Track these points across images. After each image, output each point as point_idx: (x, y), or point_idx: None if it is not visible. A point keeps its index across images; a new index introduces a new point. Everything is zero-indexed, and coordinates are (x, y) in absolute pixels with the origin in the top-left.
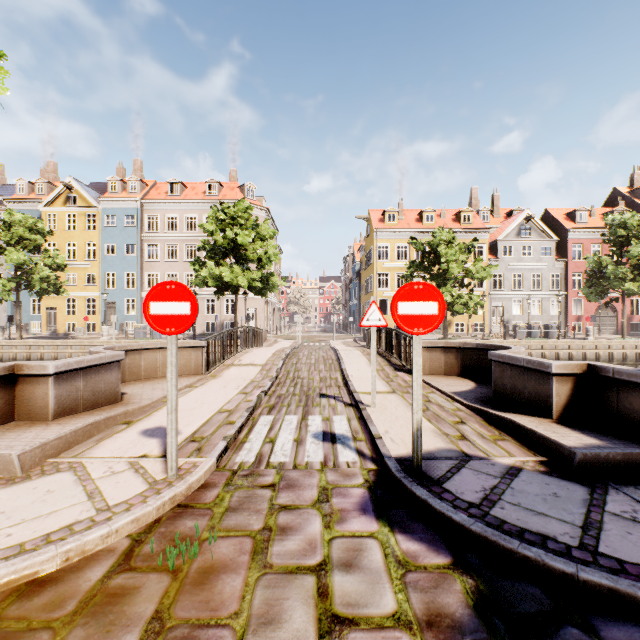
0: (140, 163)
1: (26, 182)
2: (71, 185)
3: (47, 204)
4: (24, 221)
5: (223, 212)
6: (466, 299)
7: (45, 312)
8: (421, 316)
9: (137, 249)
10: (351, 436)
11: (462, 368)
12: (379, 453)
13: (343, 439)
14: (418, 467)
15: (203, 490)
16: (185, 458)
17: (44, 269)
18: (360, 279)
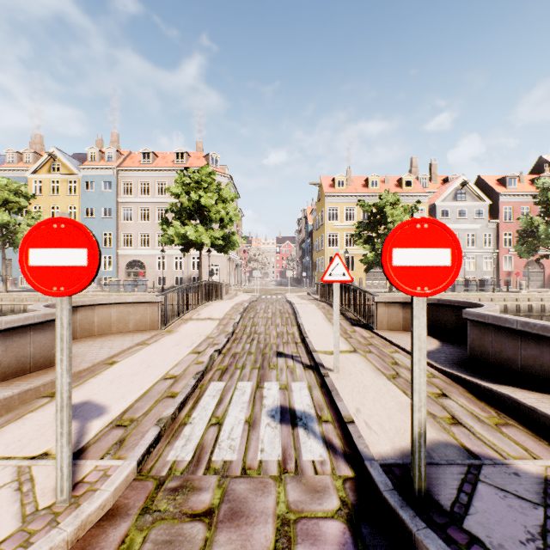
0: (116, 135)
1: (15, 152)
2: (55, 155)
3: (33, 172)
4: (9, 185)
5: (189, 177)
6: None
7: None
8: (426, 269)
9: (113, 212)
10: (314, 414)
11: None
12: (354, 447)
13: (305, 419)
14: (421, 489)
15: (106, 524)
16: (96, 460)
17: (27, 229)
18: (312, 239)
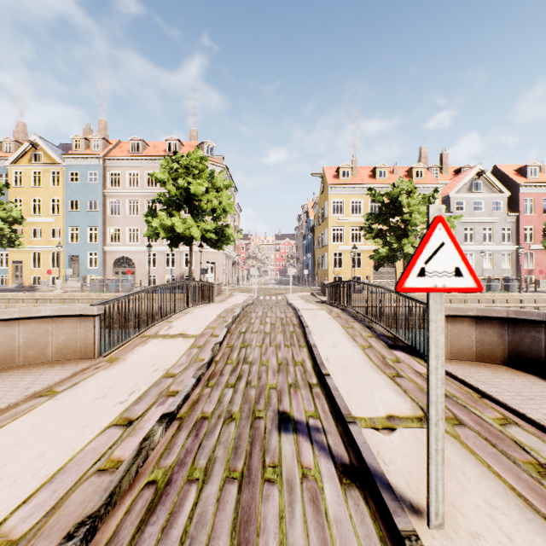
0: (104, 123)
1: None
2: (36, 143)
3: (13, 161)
4: None
5: (178, 163)
6: None
7: (11, 265)
8: None
9: (99, 204)
10: None
11: (512, 352)
12: None
13: None
14: None
15: None
16: None
17: None
18: (314, 234)
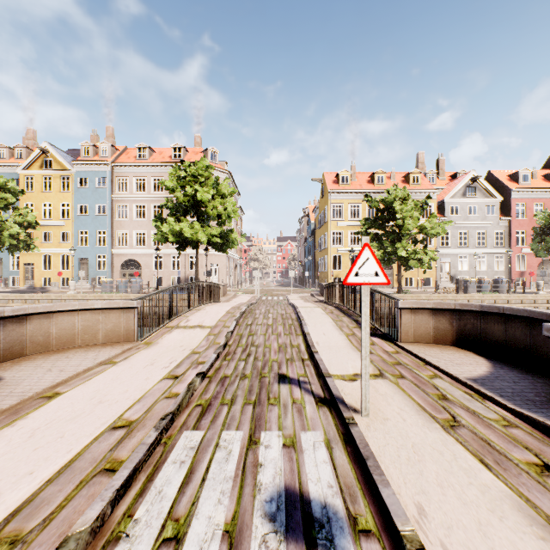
0: (112, 130)
1: (6, 147)
2: (47, 150)
3: (25, 167)
4: None
5: (185, 171)
6: (421, 254)
7: (23, 267)
8: None
9: (108, 209)
10: (344, 512)
11: (458, 335)
12: None
13: (329, 527)
14: None
15: None
16: None
17: (13, 226)
18: (314, 237)
